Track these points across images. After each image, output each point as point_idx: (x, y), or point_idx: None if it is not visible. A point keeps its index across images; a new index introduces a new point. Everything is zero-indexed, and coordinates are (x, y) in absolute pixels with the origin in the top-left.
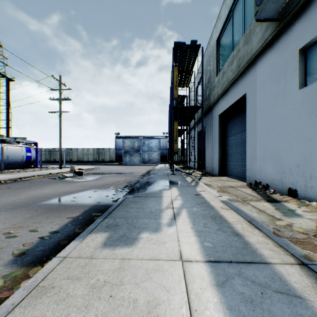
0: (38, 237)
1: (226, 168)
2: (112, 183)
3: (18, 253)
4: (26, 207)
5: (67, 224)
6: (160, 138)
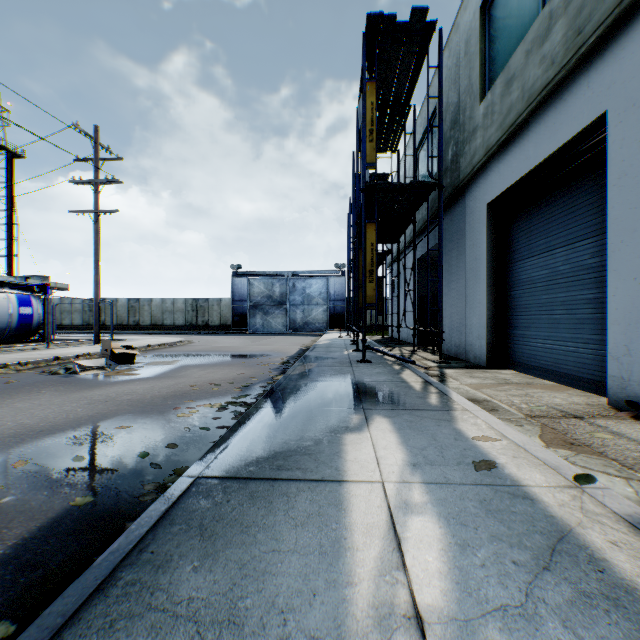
0: None
1: (510, 346)
2: (195, 390)
3: None
4: None
5: None
6: (330, 277)
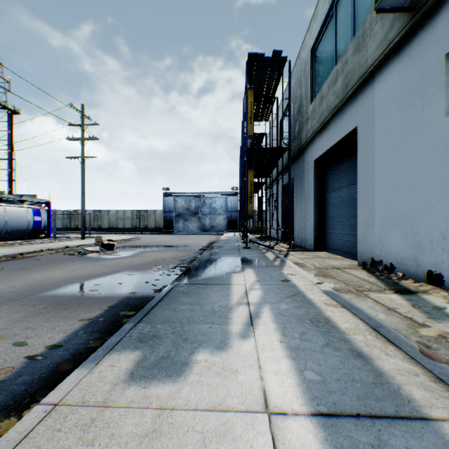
0: (26, 355)
1: (325, 238)
2: (156, 261)
3: None
4: (19, 300)
5: (78, 331)
6: (228, 196)
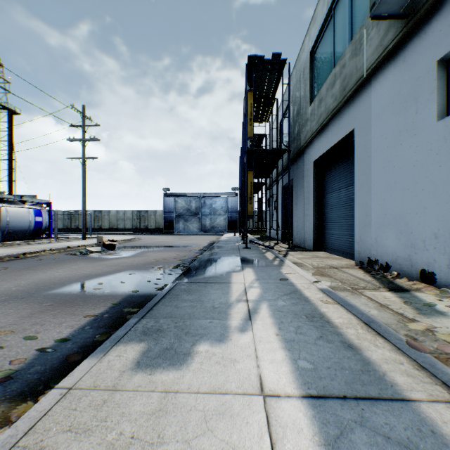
0: (36, 348)
1: (324, 239)
2: (157, 261)
3: (0, 377)
4: (26, 298)
5: (84, 327)
6: (228, 197)
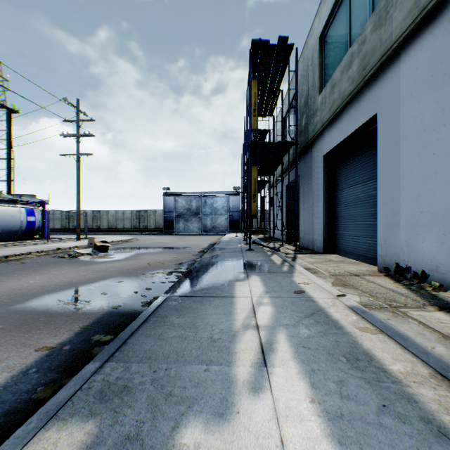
0: None
1: (336, 240)
2: (151, 265)
3: None
4: None
5: (29, 368)
6: (229, 196)
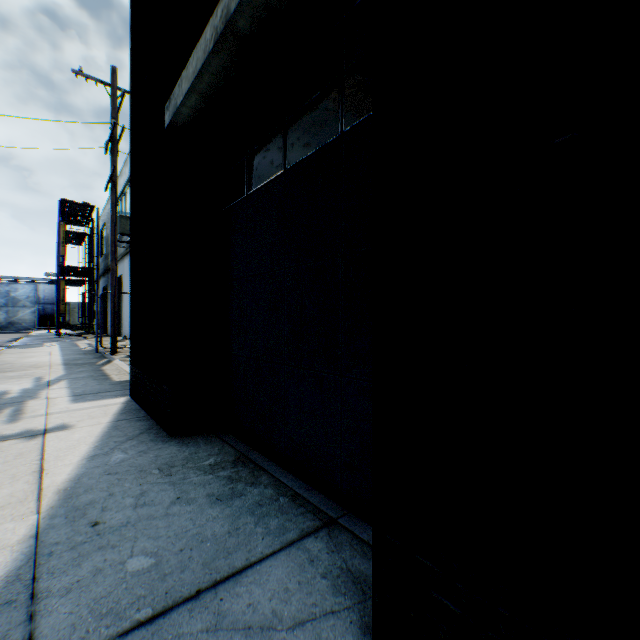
0: None
1: (121, 329)
2: None
3: None
4: None
5: None
6: (40, 284)
